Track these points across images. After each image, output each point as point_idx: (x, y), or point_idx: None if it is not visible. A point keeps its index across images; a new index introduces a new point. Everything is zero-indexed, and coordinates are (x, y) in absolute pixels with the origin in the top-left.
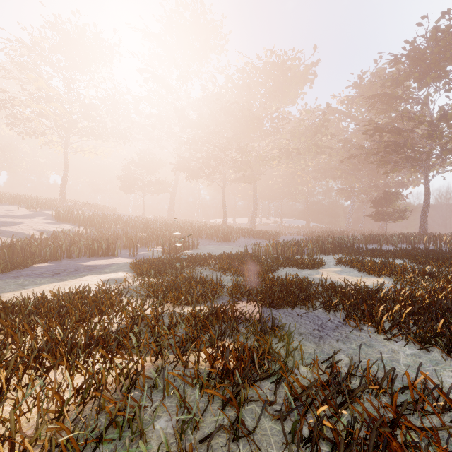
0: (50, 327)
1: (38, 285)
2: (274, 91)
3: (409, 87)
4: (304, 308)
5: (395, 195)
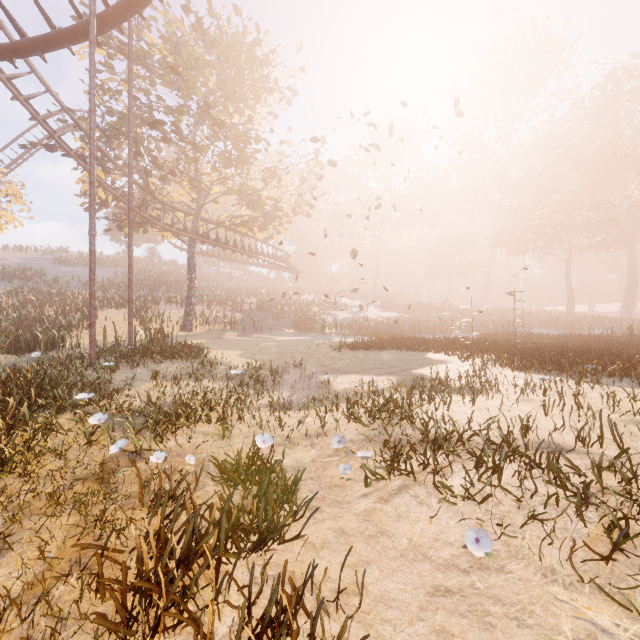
0: None
1: None
2: None
3: None
4: None
5: None
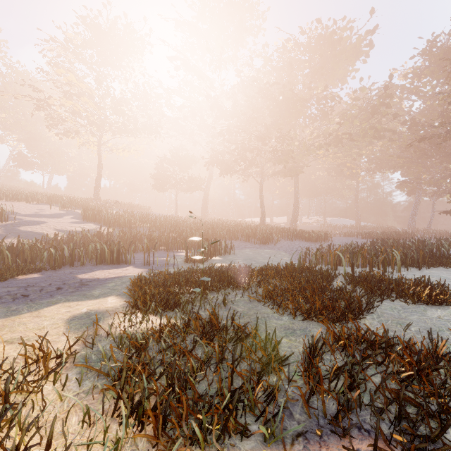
0: None
1: None
2: (320, 68)
3: None
4: None
5: None
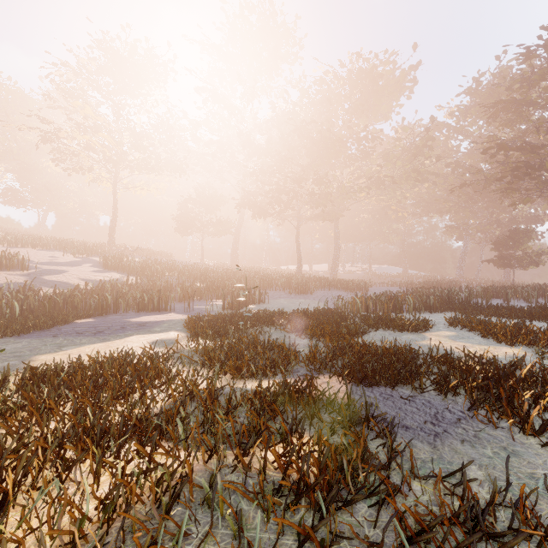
0: (83, 403)
1: (77, 346)
2: (361, 105)
3: (547, 88)
4: (408, 389)
5: (526, 234)
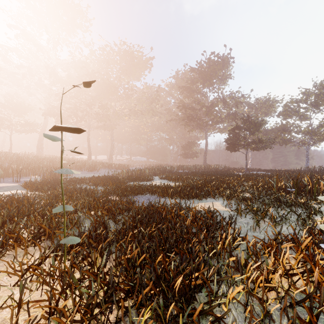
0: None
1: None
2: (126, 70)
3: (198, 86)
4: (141, 195)
5: (193, 144)
